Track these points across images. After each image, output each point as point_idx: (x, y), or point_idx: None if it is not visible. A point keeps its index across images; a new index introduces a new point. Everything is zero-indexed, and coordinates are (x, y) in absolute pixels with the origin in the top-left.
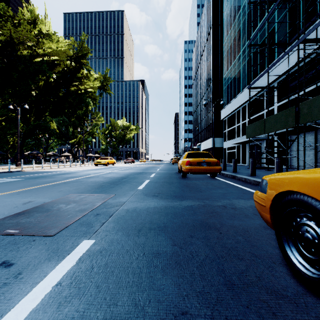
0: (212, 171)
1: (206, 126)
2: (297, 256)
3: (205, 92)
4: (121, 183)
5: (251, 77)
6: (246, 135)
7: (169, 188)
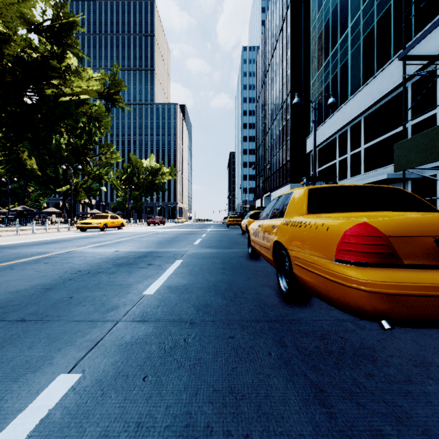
0: None
1: (279, 167)
2: None
3: (278, 113)
4: None
5: (374, 66)
6: (395, 163)
7: None
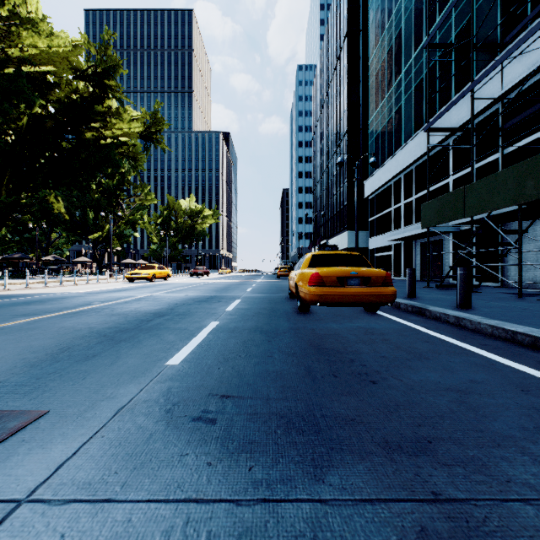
0: (375, 300)
1: (336, 211)
2: None
3: (336, 151)
4: (133, 337)
5: (423, 117)
6: (422, 221)
7: (265, 362)
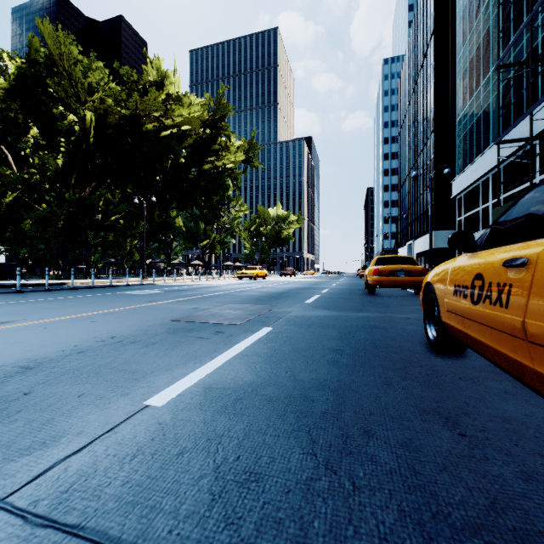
0: (414, 284)
1: (423, 211)
2: (433, 332)
3: (422, 150)
4: (282, 297)
5: (511, 117)
6: None
7: (345, 303)
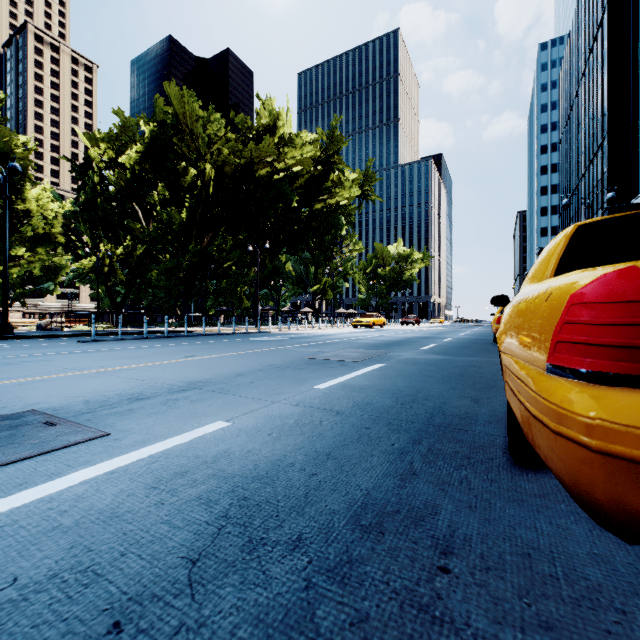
0: None
1: None
2: None
3: (591, 161)
4: (398, 345)
5: None
6: None
7: (459, 350)
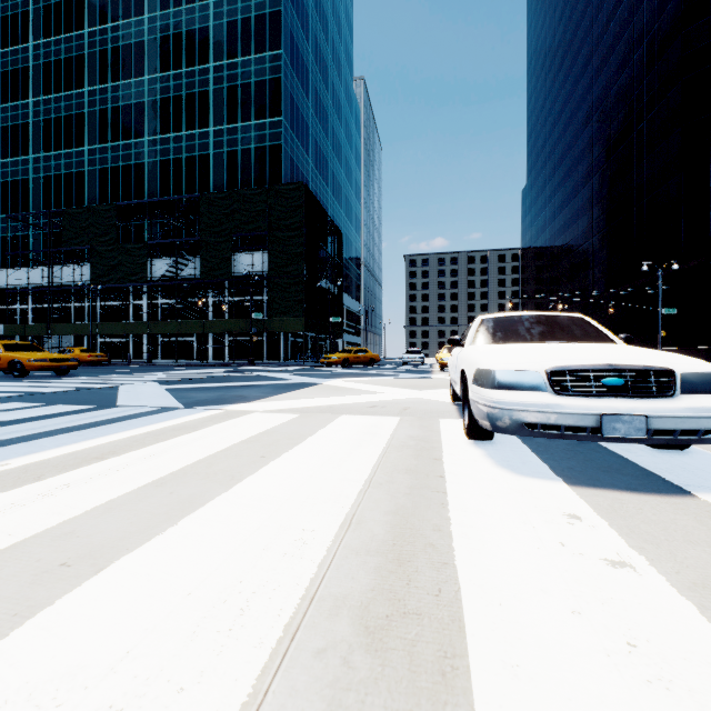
0: None
1: None
2: None
3: None
4: None
5: None
6: (5, 332)
7: None
